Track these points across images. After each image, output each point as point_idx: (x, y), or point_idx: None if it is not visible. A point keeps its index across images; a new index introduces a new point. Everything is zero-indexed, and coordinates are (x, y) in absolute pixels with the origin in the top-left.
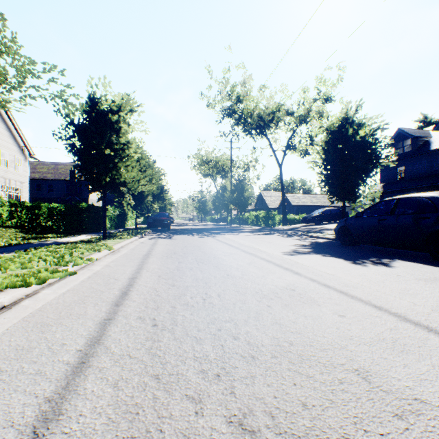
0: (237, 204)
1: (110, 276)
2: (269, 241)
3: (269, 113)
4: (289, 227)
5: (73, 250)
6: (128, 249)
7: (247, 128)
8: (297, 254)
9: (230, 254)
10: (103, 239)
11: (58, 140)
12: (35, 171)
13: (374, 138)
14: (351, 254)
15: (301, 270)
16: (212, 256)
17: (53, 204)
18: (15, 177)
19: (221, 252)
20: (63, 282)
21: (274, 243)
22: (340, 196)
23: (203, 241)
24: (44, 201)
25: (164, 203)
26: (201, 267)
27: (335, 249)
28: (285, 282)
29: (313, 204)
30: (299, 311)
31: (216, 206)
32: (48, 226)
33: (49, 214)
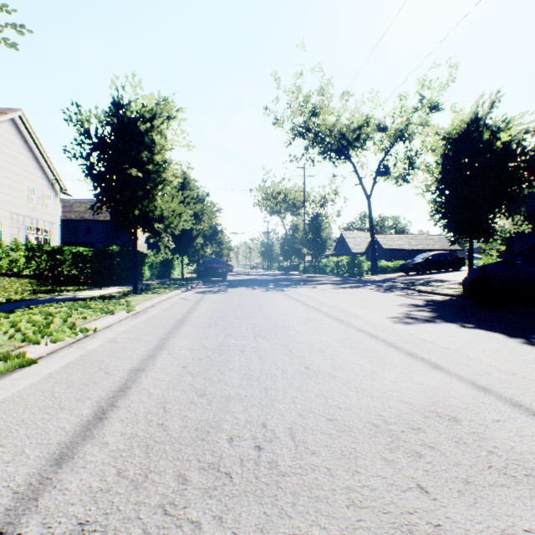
0: (312, 248)
1: (101, 365)
2: (362, 299)
3: (354, 129)
4: (382, 277)
5: (78, 310)
6: (160, 309)
7: (326, 149)
8: (414, 321)
9: (307, 320)
10: (133, 293)
11: (71, 159)
12: (71, 211)
13: (519, 147)
14: (507, 323)
15: (441, 359)
16: (279, 325)
17: (78, 248)
18: (44, 216)
19: (293, 317)
20: (15, 376)
21: (369, 301)
22: (465, 233)
23: (267, 298)
24: (81, 245)
25: (221, 247)
26: (260, 348)
27: (472, 313)
28: (425, 392)
29: (411, 247)
30: (524, 525)
31: (285, 250)
32: (72, 276)
33: (73, 260)
